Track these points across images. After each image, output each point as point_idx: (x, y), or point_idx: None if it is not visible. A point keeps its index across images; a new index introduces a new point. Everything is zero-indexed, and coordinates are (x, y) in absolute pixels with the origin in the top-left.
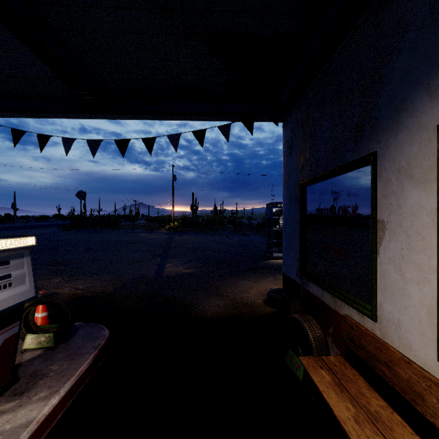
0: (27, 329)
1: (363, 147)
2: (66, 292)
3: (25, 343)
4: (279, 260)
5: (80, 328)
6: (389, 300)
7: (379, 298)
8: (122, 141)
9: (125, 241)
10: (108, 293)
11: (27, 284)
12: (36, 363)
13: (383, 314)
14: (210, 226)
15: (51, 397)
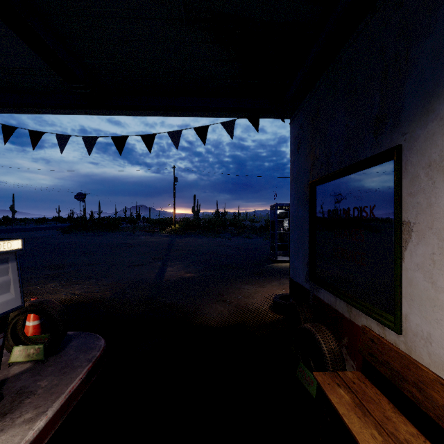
0: (15, 340)
1: (384, 140)
2: (62, 298)
3: (12, 355)
4: (284, 264)
5: (74, 338)
6: (416, 311)
7: (404, 308)
8: (120, 138)
9: (125, 243)
10: (106, 298)
11: (12, 292)
12: (23, 379)
13: (409, 326)
14: (212, 228)
15: (37, 419)
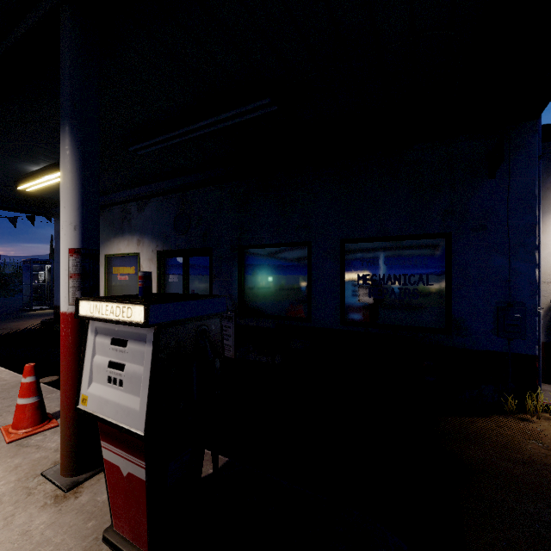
0: None
1: None
2: None
3: None
4: (40, 311)
5: None
6: None
7: None
8: None
9: None
10: None
11: None
12: None
13: None
14: None
15: None
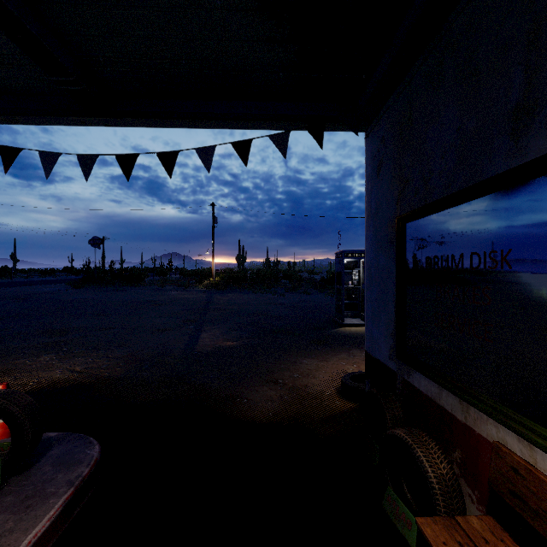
0: None
1: (532, 142)
2: (56, 377)
3: None
4: (353, 328)
5: (56, 444)
6: None
7: None
8: (128, 157)
9: (150, 301)
10: (115, 378)
11: None
12: None
13: None
14: (261, 281)
15: None
